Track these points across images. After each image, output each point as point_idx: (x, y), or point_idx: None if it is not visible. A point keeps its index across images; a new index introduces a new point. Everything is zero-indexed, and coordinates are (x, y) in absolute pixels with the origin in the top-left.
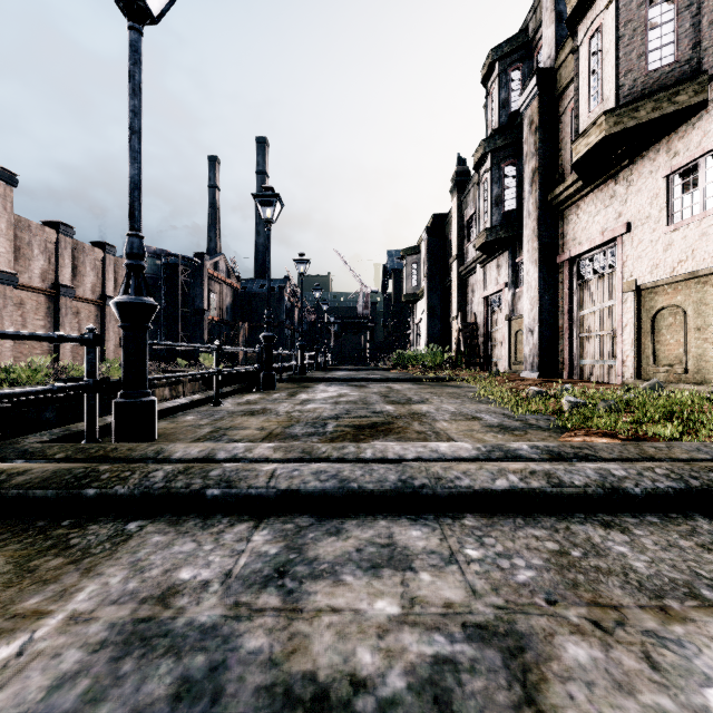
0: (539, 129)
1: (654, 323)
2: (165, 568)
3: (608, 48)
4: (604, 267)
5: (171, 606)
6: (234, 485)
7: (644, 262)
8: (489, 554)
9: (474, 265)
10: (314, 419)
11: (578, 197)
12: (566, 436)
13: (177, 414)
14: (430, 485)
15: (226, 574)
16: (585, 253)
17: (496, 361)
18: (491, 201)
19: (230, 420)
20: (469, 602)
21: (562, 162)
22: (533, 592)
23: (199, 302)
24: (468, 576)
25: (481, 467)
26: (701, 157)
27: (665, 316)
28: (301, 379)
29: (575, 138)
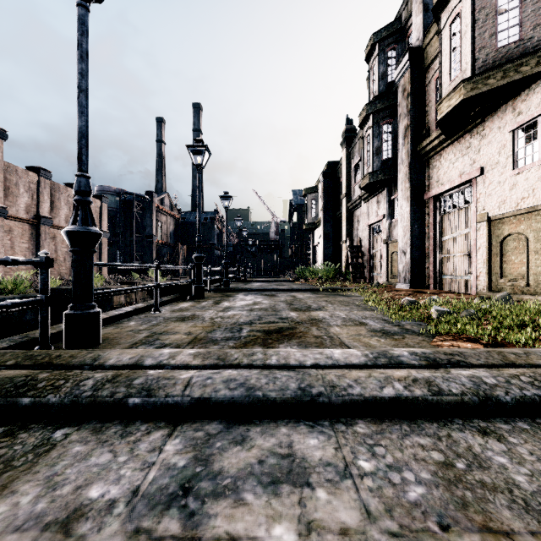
0: (410, 95)
1: (502, 247)
2: (77, 484)
3: (466, 29)
4: (461, 203)
5: (72, 534)
6: (153, 393)
7: (494, 198)
8: (380, 466)
9: (359, 201)
10: (232, 324)
11: (441, 148)
12: (436, 340)
13: (123, 320)
14: (326, 393)
15: (133, 491)
16: (446, 191)
17: (376, 275)
18: (373, 151)
19: (164, 325)
20: (364, 527)
21: (428, 120)
22: (425, 513)
23: (149, 229)
24: (362, 493)
25: (370, 375)
26: (540, 115)
27: (511, 241)
28: (225, 289)
29: (439, 101)
